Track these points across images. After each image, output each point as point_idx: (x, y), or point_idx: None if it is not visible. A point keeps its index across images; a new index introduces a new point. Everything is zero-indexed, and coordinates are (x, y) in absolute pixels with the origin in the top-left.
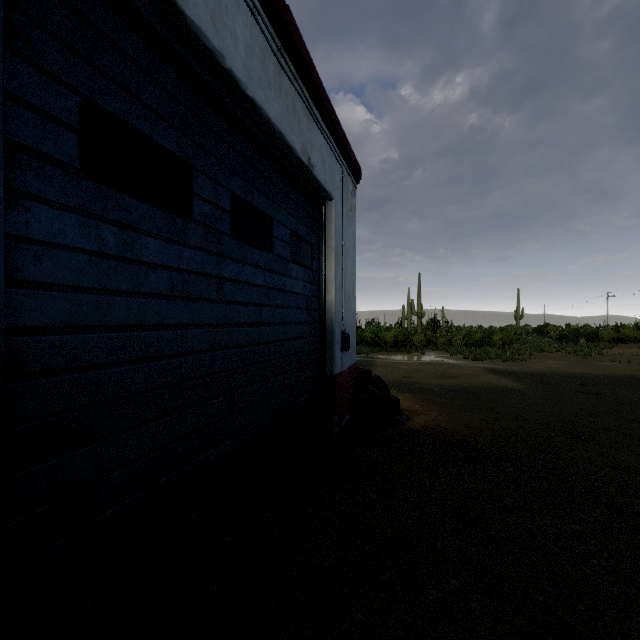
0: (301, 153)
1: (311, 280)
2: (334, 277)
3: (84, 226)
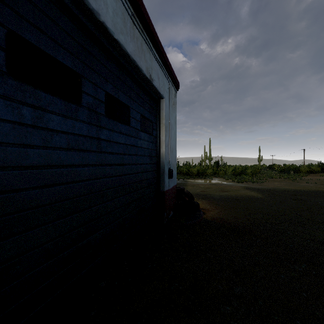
0: (146, 72)
1: (152, 141)
2: (164, 139)
3: (9, 107)
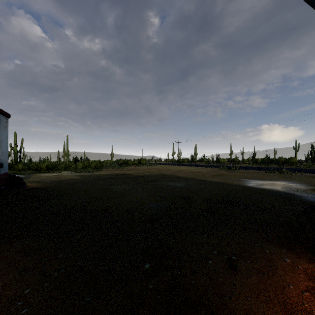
0: None
1: None
2: None
3: None
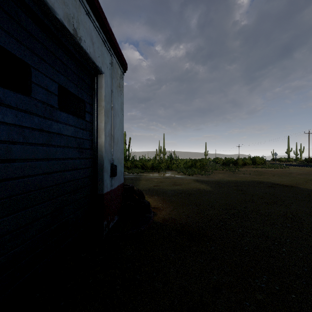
0: (64, 20)
1: (84, 127)
2: (104, 127)
3: None
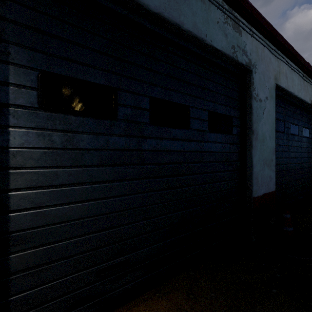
0: (309, 101)
1: (308, 142)
2: None
3: None
